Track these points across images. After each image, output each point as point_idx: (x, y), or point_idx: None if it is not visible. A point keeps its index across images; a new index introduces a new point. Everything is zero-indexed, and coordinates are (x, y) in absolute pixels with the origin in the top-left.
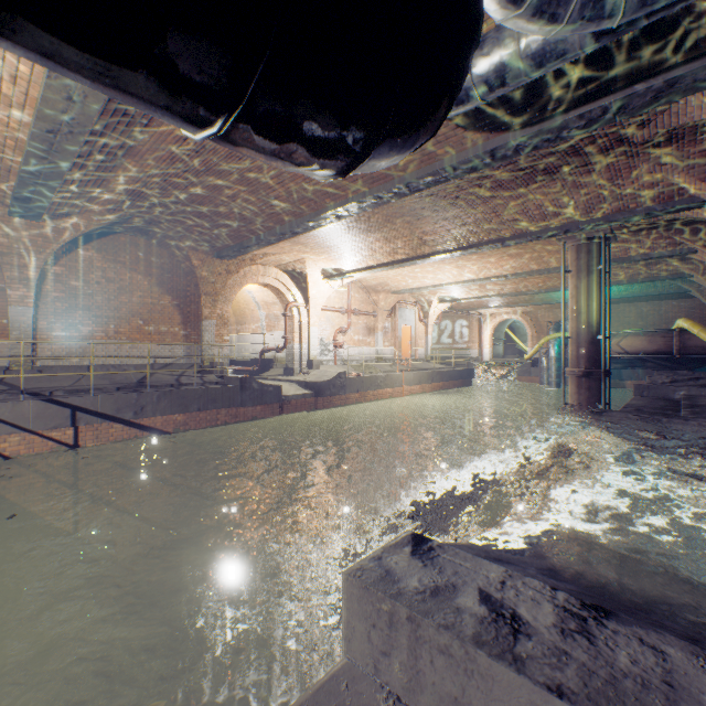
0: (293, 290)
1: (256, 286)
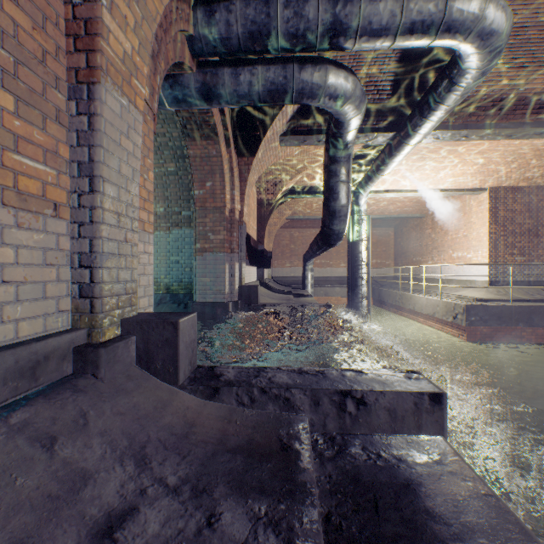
0: None
1: None
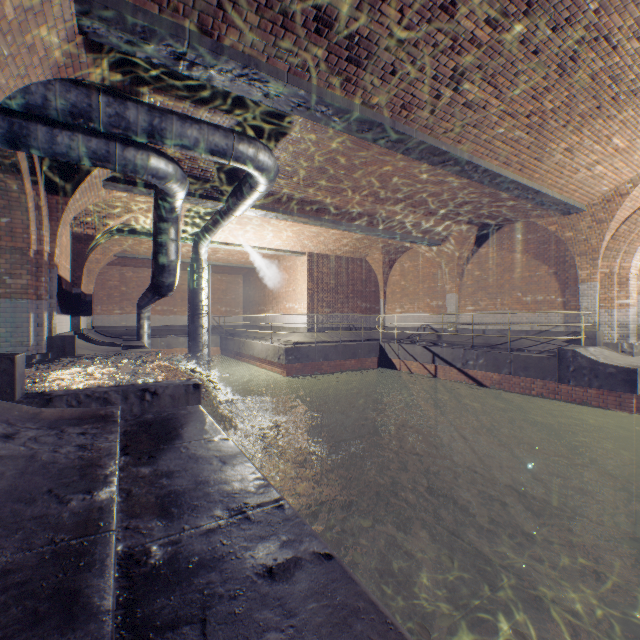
0: None
1: None
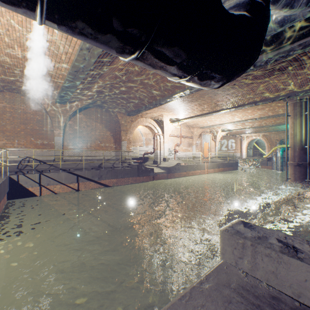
0: (157, 128)
1: (141, 126)
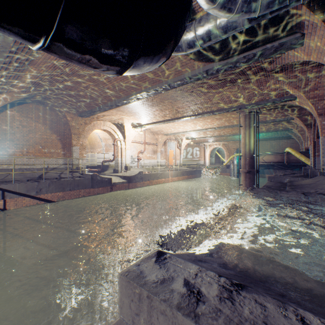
0: (118, 133)
1: (100, 130)
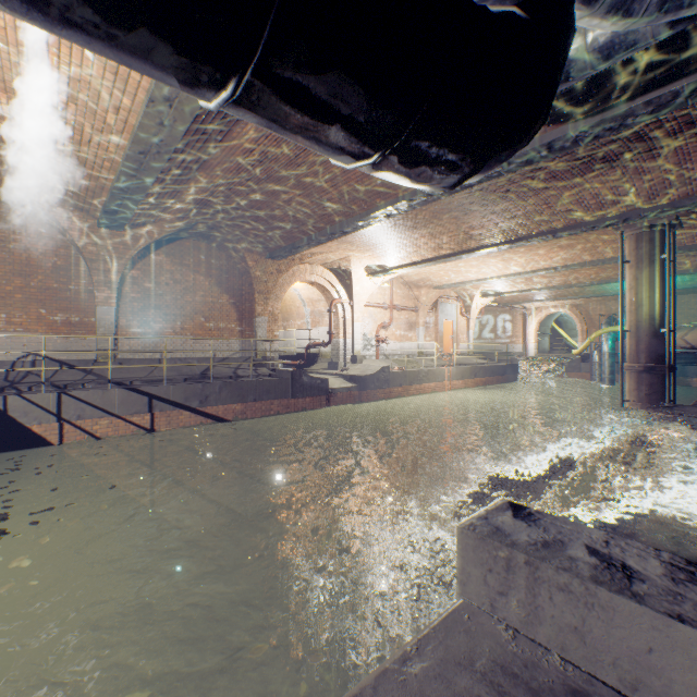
0: (338, 287)
1: (302, 284)
